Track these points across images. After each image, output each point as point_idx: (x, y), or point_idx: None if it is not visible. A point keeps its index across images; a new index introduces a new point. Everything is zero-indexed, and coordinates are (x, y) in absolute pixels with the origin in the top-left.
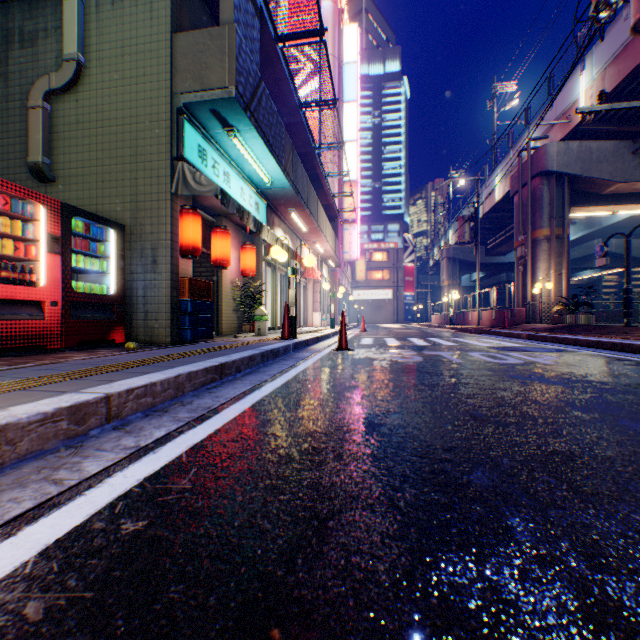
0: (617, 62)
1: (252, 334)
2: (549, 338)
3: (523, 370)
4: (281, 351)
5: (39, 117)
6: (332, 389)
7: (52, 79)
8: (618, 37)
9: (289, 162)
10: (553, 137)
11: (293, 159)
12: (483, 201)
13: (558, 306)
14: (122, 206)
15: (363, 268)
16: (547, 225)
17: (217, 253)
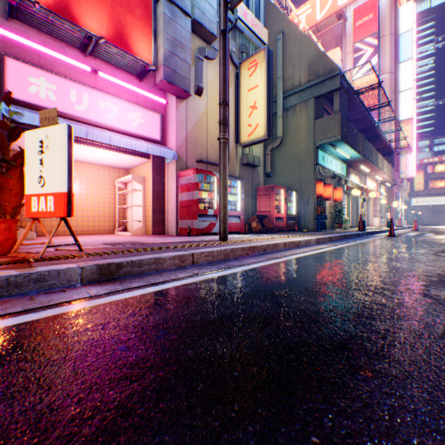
0: None
1: (339, 229)
2: None
3: None
4: (360, 234)
5: (268, 157)
6: (382, 242)
7: (272, 145)
8: None
9: (359, 145)
10: None
11: (361, 142)
12: None
13: None
14: (295, 183)
15: (420, 180)
16: None
17: (325, 194)
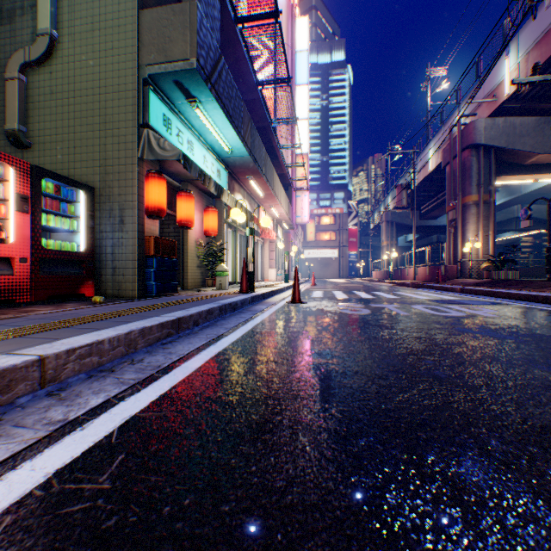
0: (540, 46)
1: (214, 288)
2: (482, 292)
3: (469, 323)
4: (239, 304)
5: (15, 88)
6: (287, 344)
7: (27, 52)
8: (541, 23)
9: (247, 133)
10: (481, 114)
11: (251, 131)
12: (420, 170)
13: (486, 263)
14: (92, 170)
15: (313, 230)
16: (476, 192)
17: (182, 214)
